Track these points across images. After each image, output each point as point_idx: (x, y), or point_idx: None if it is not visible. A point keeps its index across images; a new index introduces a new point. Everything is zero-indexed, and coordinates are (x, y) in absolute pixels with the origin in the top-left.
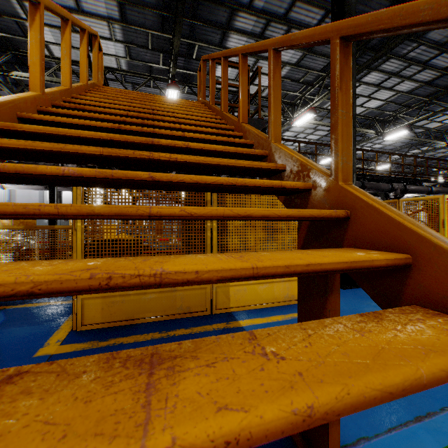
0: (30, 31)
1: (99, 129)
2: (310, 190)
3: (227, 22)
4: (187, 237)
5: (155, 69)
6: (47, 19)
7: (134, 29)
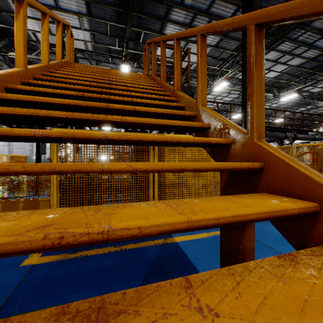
0: (16, 22)
1: (67, 96)
2: (230, 144)
3: (165, 15)
4: (135, 175)
5: (112, 50)
6: (34, 14)
7: (97, 21)
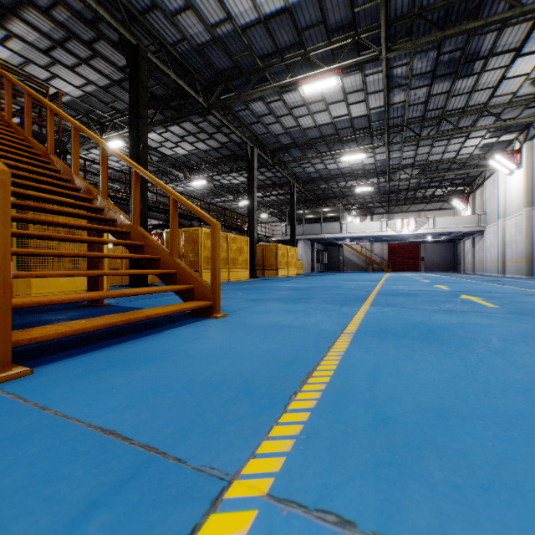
0: None
1: None
2: (92, 200)
3: (12, 8)
4: None
5: None
6: None
7: None
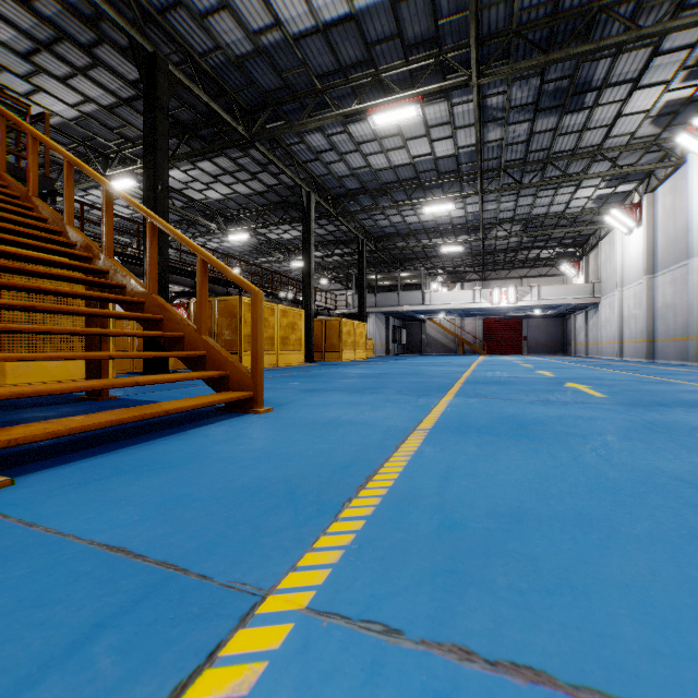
0: None
1: None
2: (93, 259)
3: None
4: None
5: None
6: None
7: None
